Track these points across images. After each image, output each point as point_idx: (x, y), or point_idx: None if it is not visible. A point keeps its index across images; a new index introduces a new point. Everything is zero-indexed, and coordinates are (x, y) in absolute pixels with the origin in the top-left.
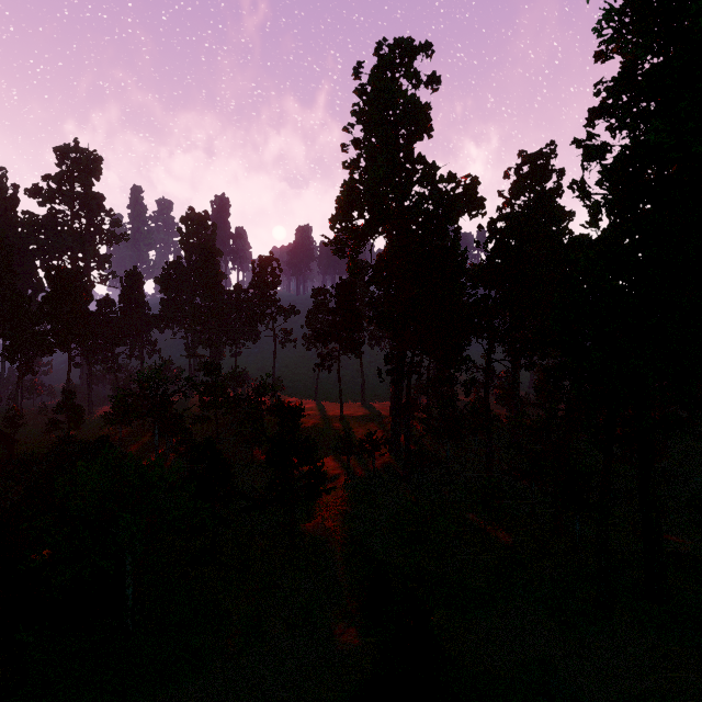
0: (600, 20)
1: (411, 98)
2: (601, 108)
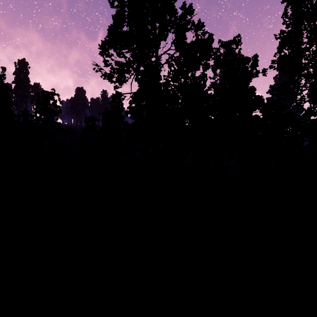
0: None
1: None
2: None
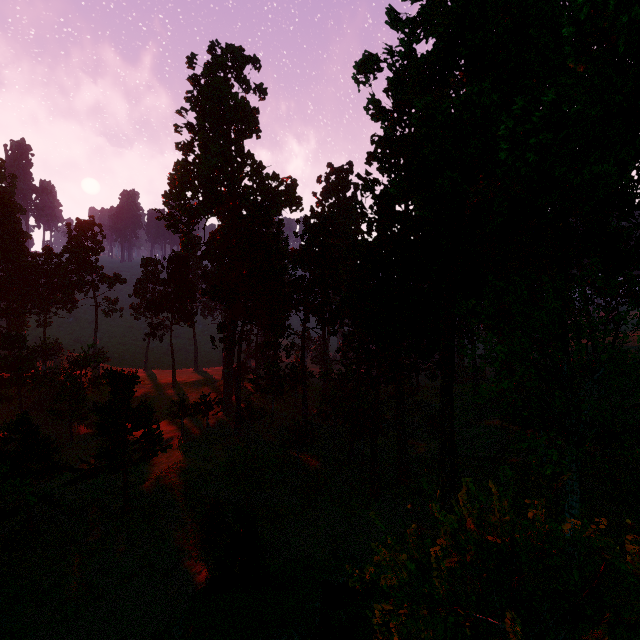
0: (368, 102)
1: (242, 101)
2: (373, 155)
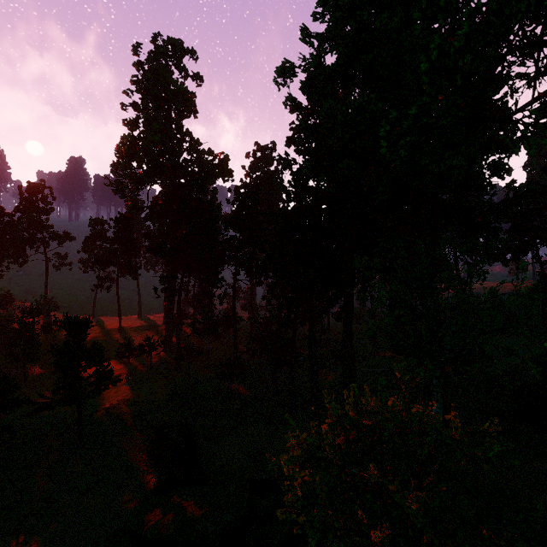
0: (287, 99)
1: (182, 87)
2: (291, 140)
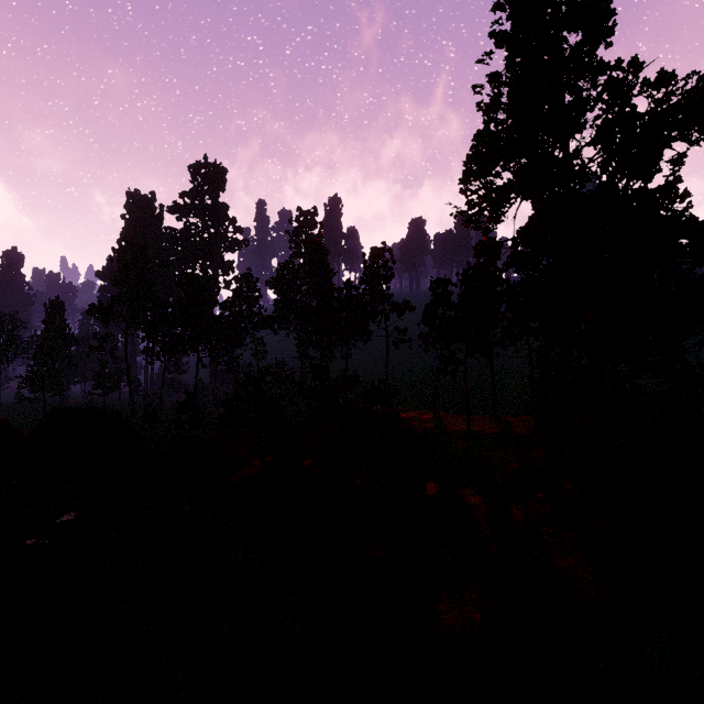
0: None
1: None
2: None
